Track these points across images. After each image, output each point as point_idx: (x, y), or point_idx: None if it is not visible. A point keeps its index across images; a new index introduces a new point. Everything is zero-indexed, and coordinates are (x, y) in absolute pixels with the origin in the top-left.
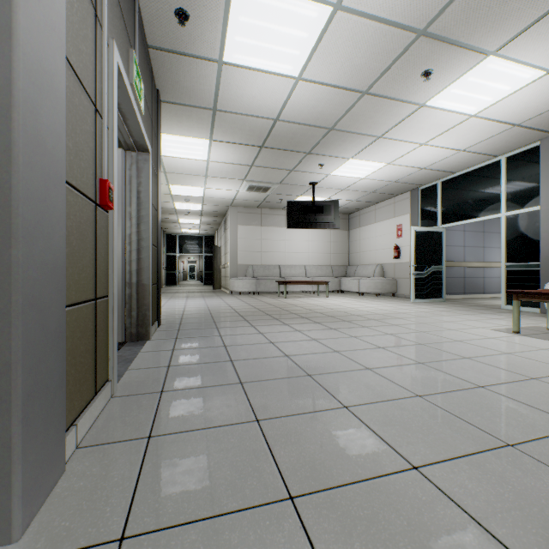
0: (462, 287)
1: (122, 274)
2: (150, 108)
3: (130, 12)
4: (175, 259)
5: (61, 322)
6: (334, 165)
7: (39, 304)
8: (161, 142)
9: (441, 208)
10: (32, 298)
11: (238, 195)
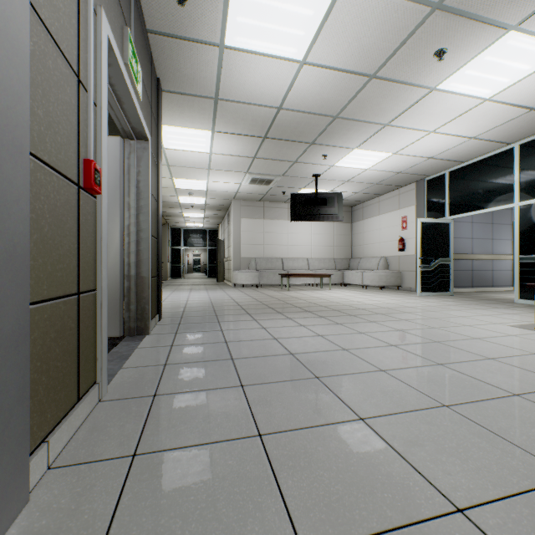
0: (470, 280)
1: (120, 266)
2: (150, 95)
3: None
4: (180, 252)
5: (21, 323)
6: (338, 156)
7: None
8: (164, 135)
9: (448, 199)
10: None
11: (240, 188)
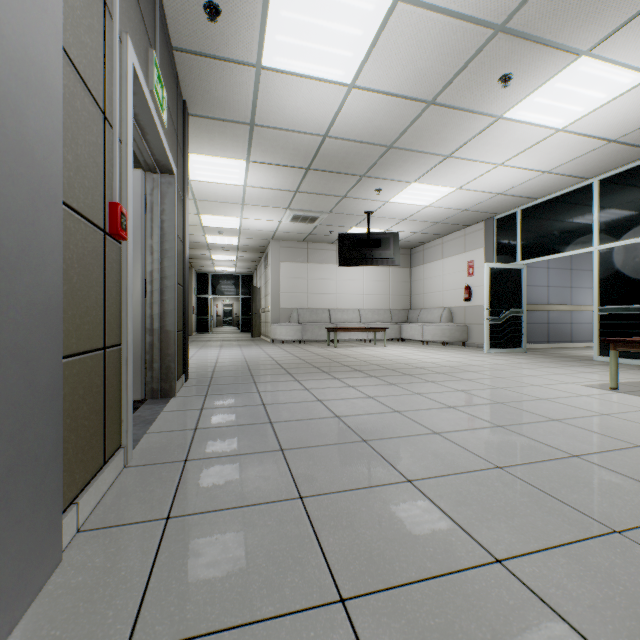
0: (546, 335)
1: (141, 318)
2: (175, 122)
3: (150, 5)
4: (207, 302)
5: (55, 377)
6: (394, 191)
7: (25, 354)
8: (190, 164)
9: (520, 241)
10: (14, 347)
11: (280, 226)
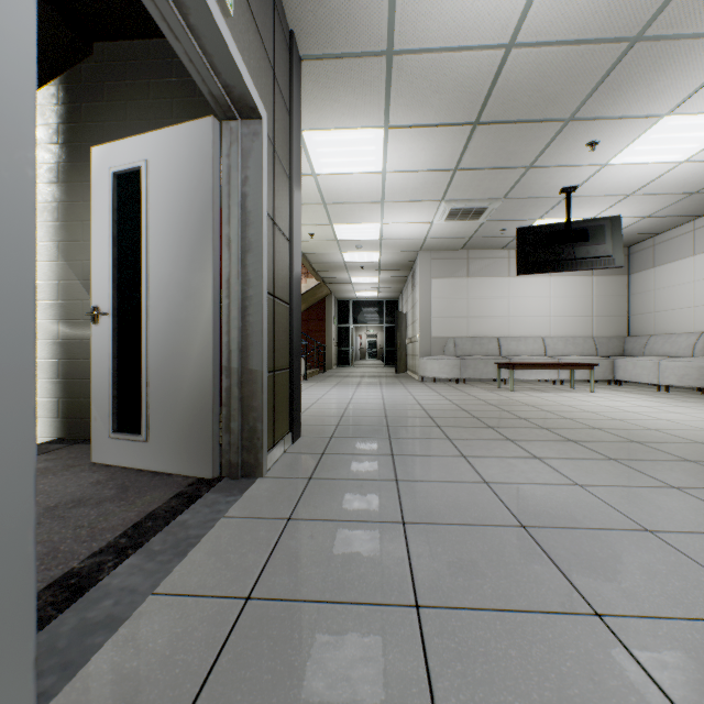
0: None
1: (213, 350)
2: (268, 44)
3: None
4: (348, 332)
5: None
6: (622, 141)
7: None
8: (312, 149)
9: None
10: None
11: (431, 230)
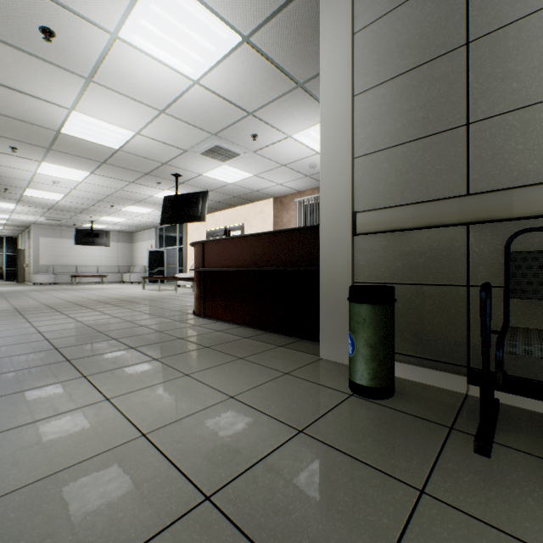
0: None
1: None
2: None
3: None
4: None
5: None
6: (99, 217)
7: None
8: None
9: (165, 240)
10: None
11: (39, 220)
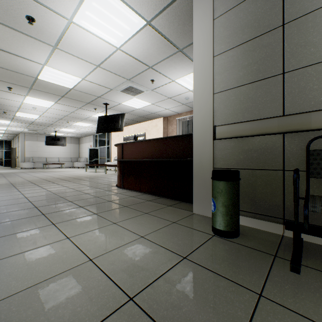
0: None
1: None
2: None
3: None
4: None
5: None
6: (60, 129)
7: None
8: None
9: (98, 142)
10: None
11: (24, 130)
